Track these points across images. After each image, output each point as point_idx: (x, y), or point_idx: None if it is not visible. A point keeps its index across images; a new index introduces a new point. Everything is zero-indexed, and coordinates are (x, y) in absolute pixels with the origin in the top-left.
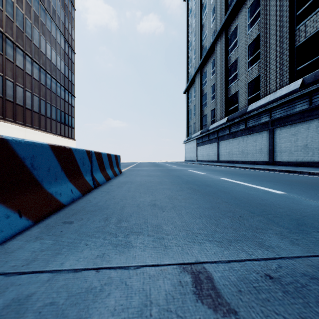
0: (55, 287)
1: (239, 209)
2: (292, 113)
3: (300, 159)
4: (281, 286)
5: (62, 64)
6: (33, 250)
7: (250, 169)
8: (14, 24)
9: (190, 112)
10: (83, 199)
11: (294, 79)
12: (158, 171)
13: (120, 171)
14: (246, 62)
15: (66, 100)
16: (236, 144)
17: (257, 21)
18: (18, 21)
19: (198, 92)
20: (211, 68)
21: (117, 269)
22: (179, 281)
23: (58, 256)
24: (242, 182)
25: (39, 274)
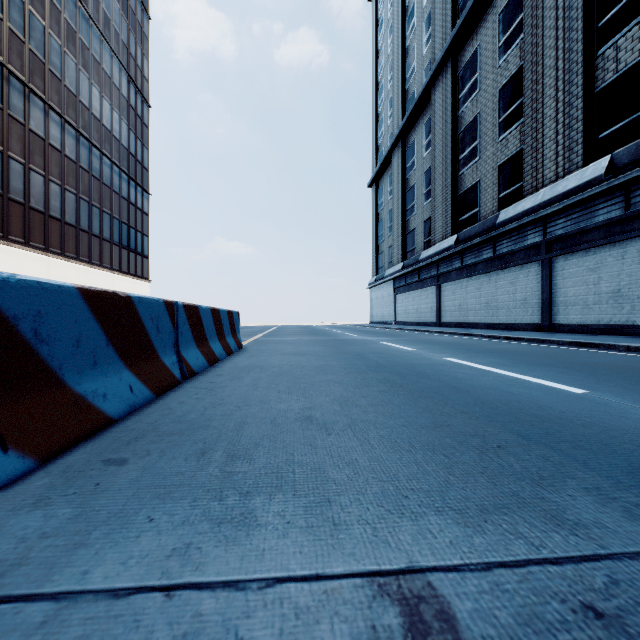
0: None
1: (493, 428)
2: (590, 226)
3: (606, 319)
4: None
5: (123, 127)
6: (23, 535)
7: (505, 340)
8: (25, 47)
9: (382, 226)
10: (157, 405)
11: (593, 158)
12: (317, 344)
13: (240, 345)
14: (496, 122)
15: (132, 200)
16: (474, 290)
17: (518, 40)
18: (34, 40)
19: (398, 185)
20: (423, 136)
21: (217, 591)
22: (371, 627)
23: (79, 553)
24: (493, 367)
25: (24, 604)
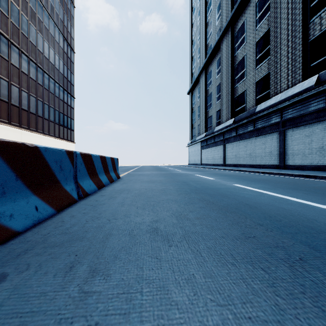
0: None
1: (287, 239)
2: (306, 112)
3: (315, 162)
4: None
5: (60, 63)
6: None
7: (262, 174)
8: (9, 20)
9: (194, 114)
10: (55, 218)
11: (307, 77)
12: (161, 175)
13: (118, 176)
14: (255, 59)
15: (65, 101)
16: (243, 147)
17: (267, 16)
18: (13, 17)
19: (203, 93)
20: (216, 67)
21: None
22: None
23: None
24: (263, 190)
25: None
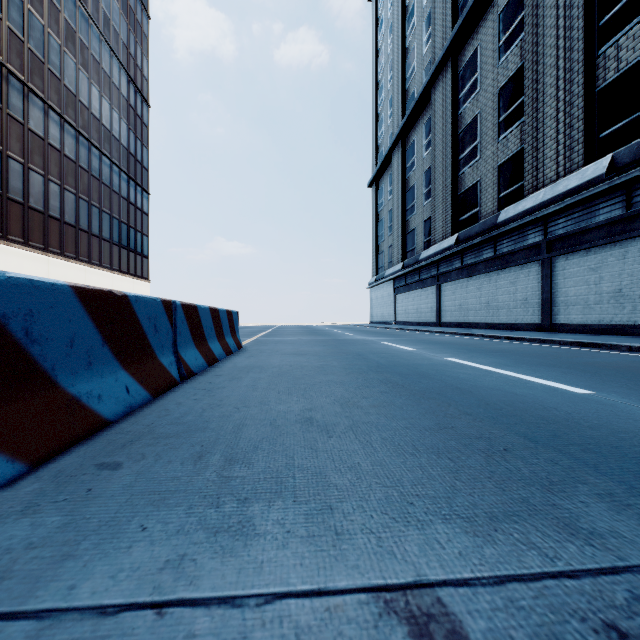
0: None
1: (499, 430)
2: (591, 225)
3: (608, 319)
4: None
5: (122, 127)
6: (8, 545)
7: (506, 340)
8: (24, 46)
9: (382, 226)
10: (154, 406)
11: (594, 157)
12: (317, 343)
13: (239, 345)
14: (496, 122)
15: (131, 200)
16: (474, 290)
17: (519, 40)
18: (34, 39)
19: (398, 185)
20: (423, 136)
21: (212, 608)
22: None
23: (66, 565)
24: (495, 367)
25: (4, 624)
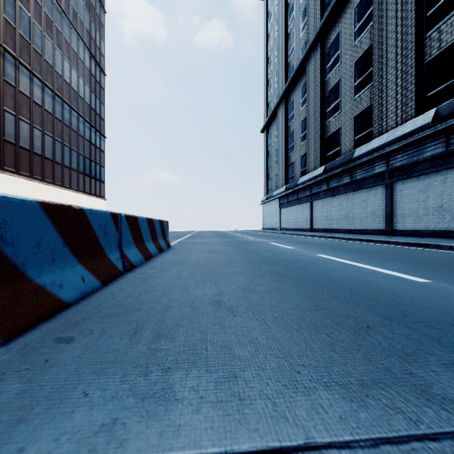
0: None
1: (361, 310)
2: (421, 159)
3: (433, 226)
4: None
5: (86, 89)
6: None
7: (360, 242)
8: (16, 32)
9: (271, 160)
10: (103, 291)
11: (423, 111)
12: (224, 244)
13: (169, 245)
14: (352, 86)
15: (92, 142)
16: (337, 205)
17: (369, 27)
18: (23, 27)
19: (282, 131)
20: (300, 96)
21: None
22: None
23: (19, 429)
24: (354, 261)
25: None
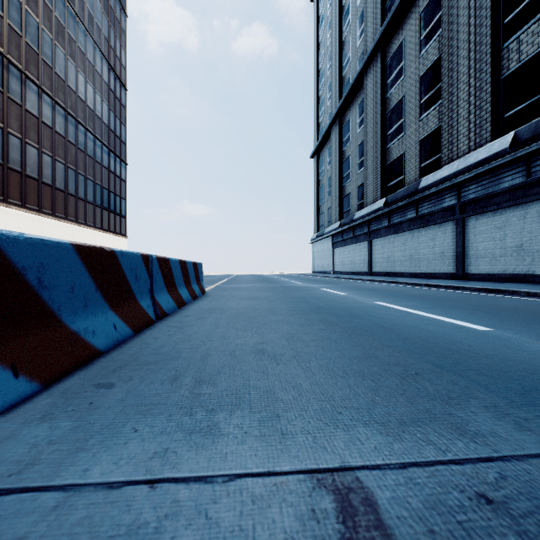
0: (67, 523)
1: (412, 359)
2: (497, 191)
3: (511, 269)
4: (512, 520)
5: (104, 107)
6: (34, 442)
7: (425, 287)
8: (22, 40)
9: (322, 190)
10: (136, 340)
11: (499, 134)
12: (267, 290)
13: (203, 291)
14: (418, 104)
15: (111, 169)
16: (399, 245)
17: (437, 35)
18: (30, 34)
19: (336, 157)
20: (357, 115)
21: (190, 483)
22: (311, 510)
23: (80, 455)
24: (414, 309)
25: (39, 494)
